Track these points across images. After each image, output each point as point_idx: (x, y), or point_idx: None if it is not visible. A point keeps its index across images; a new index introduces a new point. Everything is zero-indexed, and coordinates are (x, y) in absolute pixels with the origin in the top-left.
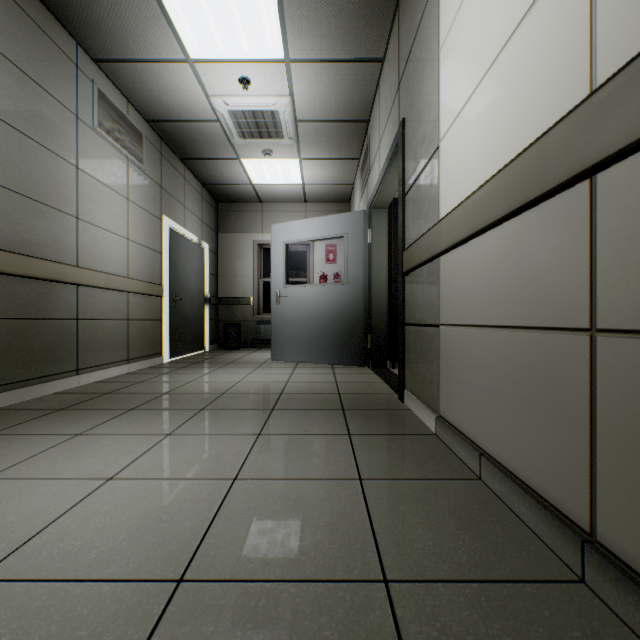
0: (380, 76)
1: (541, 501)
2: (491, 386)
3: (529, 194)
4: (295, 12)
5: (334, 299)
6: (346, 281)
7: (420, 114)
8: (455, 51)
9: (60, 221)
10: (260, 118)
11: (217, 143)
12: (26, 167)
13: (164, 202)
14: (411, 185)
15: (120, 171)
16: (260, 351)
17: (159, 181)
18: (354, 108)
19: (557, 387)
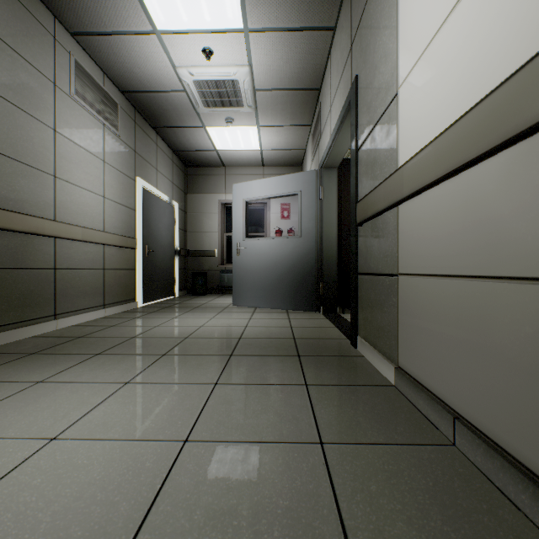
0: (331, 44)
1: None
2: (469, 343)
3: (538, 113)
4: None
5: (289, 250)
6: (300, 234)
7: (375, 67)
8: None
9: (38, 179)
10: (222, 87)
11: (184, 112)
12: (3, 128)
13: (138, 165)
14: (365, 139)
15: (96, 136)
16: (223, 297)
17: (133, 146)
18: (307, 77)
19: None
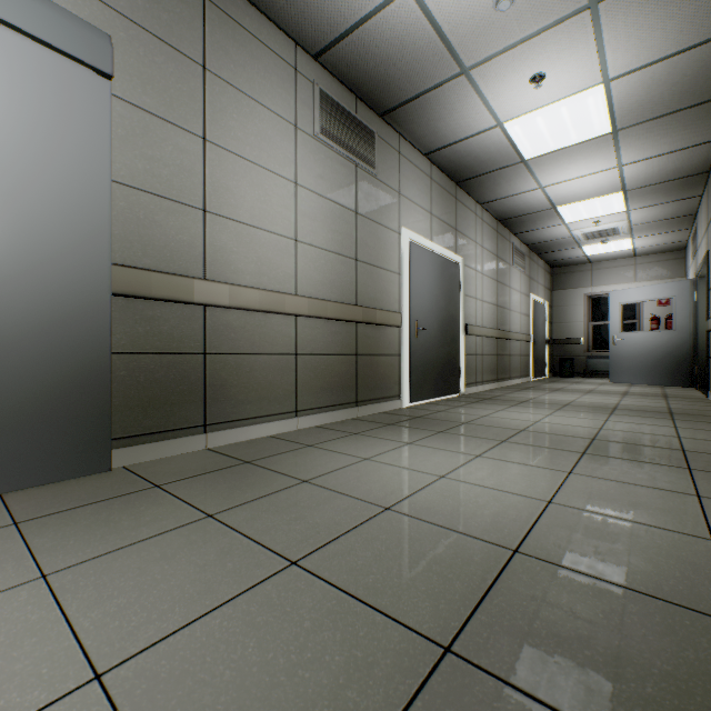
0: (700, 199)
1: None
2: None
3: None
4: (634, 199)
5: (663, 341)
6: (673, 329)
7: None
8: None
9: (506, 313)
10: (602, 231)
11: (566, 244)
12: (501, 296)
13: (530, 285)
14: (710, 288)
15: (518, 279)
16: (592, 379)
17: (528, 274)
18: (680, 213)
19: None
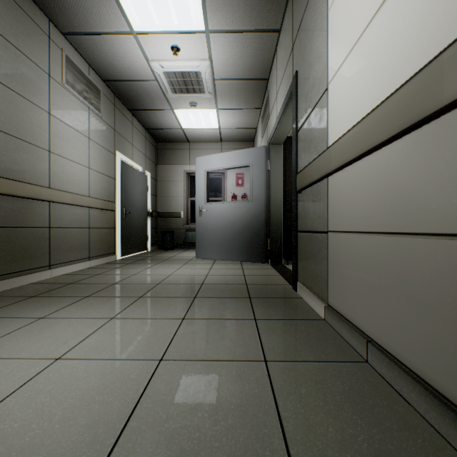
0: (277, 43)
1: (431, 390)
2: (377, 283)
3: (421, 113)
4: None
5: (242, 212)
6: (251, 199)
7: (311, 65)
8: (342, 7)
9: (36, 153)
10: (187, 77)
11: (156, 97)
12: (8, 112)
13: (117, 141)
14: (303, 122)
15: (83, 117)
16: (188, 251)
17: (113, 125)
18: (257, 69)
19: (450, 288)
